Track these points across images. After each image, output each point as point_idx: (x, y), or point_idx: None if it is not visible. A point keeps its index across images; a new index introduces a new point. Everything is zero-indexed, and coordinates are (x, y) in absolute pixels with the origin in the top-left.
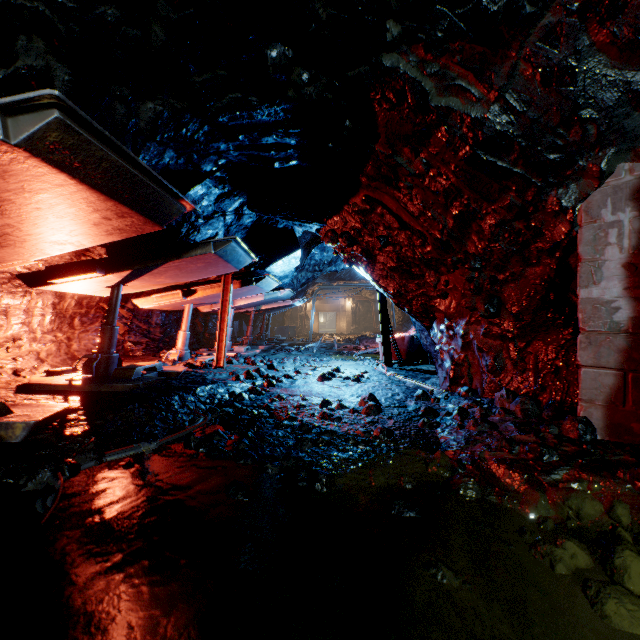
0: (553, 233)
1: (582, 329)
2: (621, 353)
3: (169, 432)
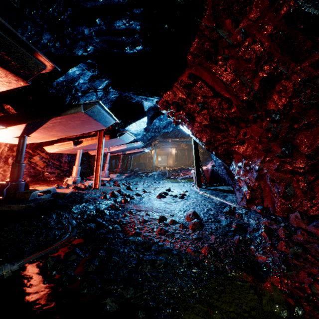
0: None
1: None
2: None
3: (36, 250)
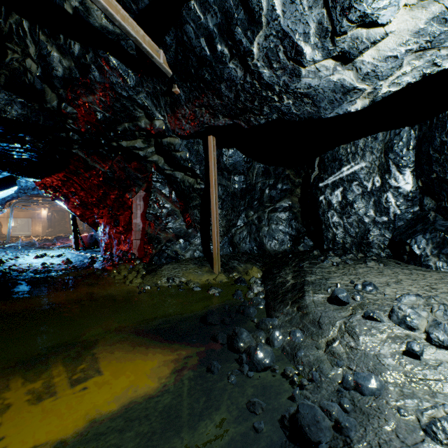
0: (129, 204)
1: (133, 230)
2: (140, 236)
3: None
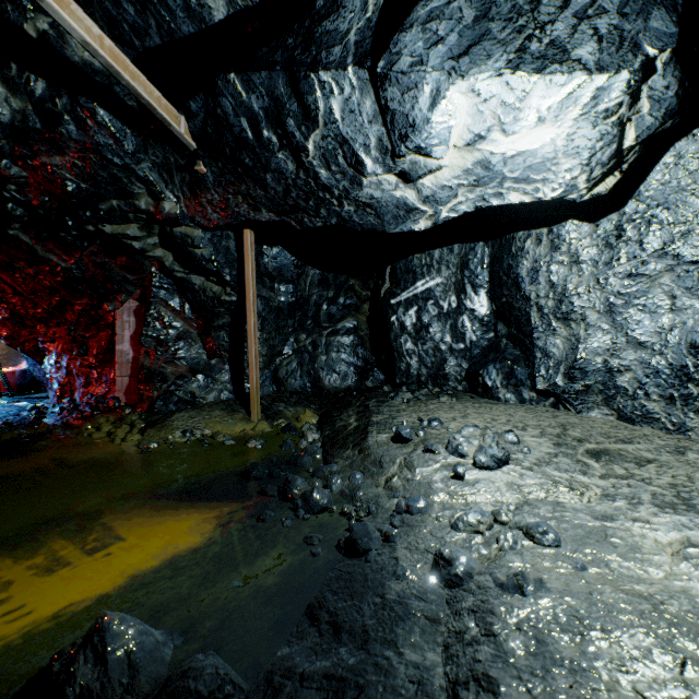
0: (108, 320)
1: (118, 362)
2: (130, 370)
3: None
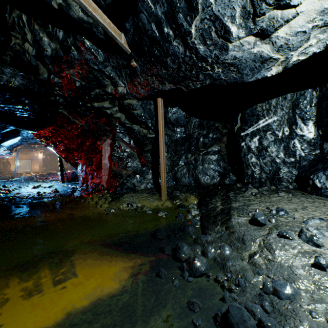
0: (99, 149)
1: (103, 168)
2: (108, 172)
3: None
